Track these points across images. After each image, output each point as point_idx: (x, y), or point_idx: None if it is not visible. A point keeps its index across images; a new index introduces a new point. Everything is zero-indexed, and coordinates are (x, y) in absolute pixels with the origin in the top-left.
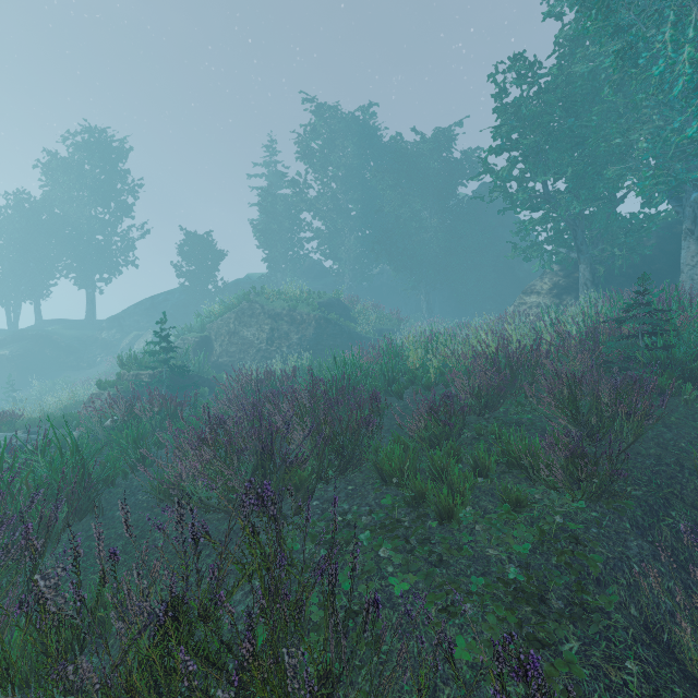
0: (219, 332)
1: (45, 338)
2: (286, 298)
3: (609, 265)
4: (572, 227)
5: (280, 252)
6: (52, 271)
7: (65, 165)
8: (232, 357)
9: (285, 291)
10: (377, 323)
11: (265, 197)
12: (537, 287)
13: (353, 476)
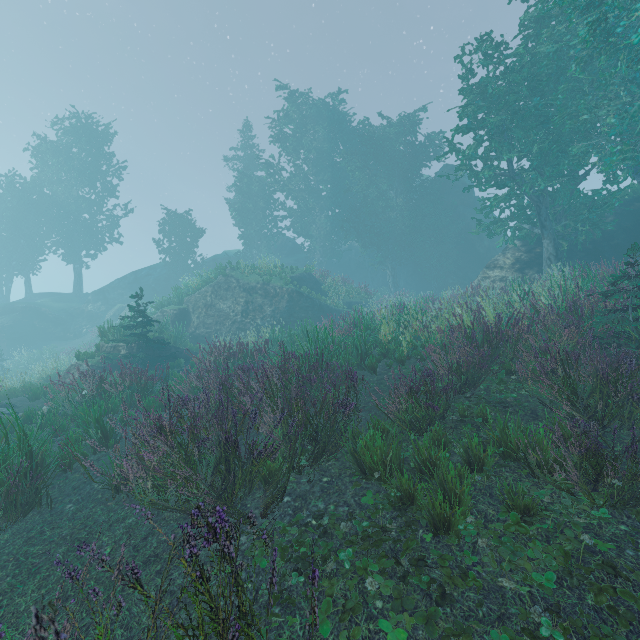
0: (197, 304)
1: (34, 310)
2: (260, 272)
3: (571, 240)
4: (535, 203)
5: (255, 230)
6: (42, 247)
7: (54, 148)
8: (209, 328)
9: (259, 266)
10: (347, 296)
11: (241, 179)
12: (499, 262)
13: (329, 464)
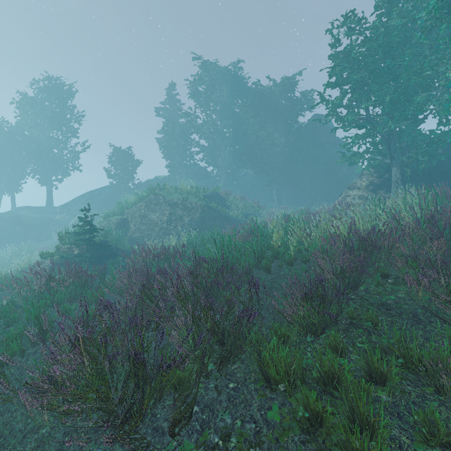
0: (134, 215)
1: (16, 219)
2: (180, 192)
3: (413, 168)
4: (386, 140)
5: (178, 161)
6: (23, 173)
7: (32, 102)
8: (143, 233)
9: (180, 187)
10: (244, 209)
11: (167, 124)
12: (357, 184)
13: (234, 366)
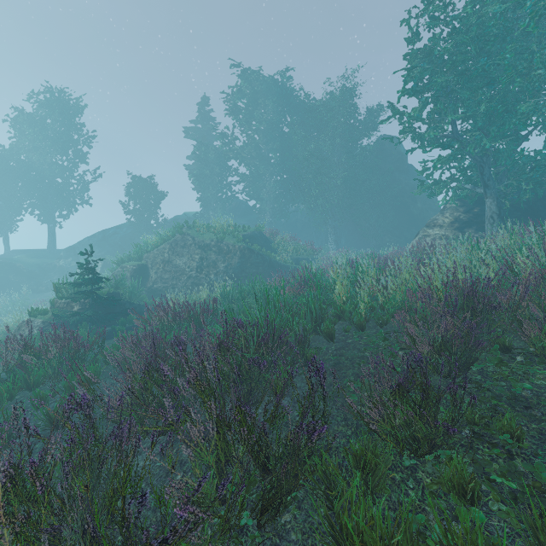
0: (155, 260)
1: (9, 265)
2: (214, 231)
3: (514, 199)
4: (479, 163)
5: (212, 193)
6: (19, 208)
7: (30, 119)
8: (166, 283)
9: (213, 225)
10: (294, 253)
11: (199, 147)
12: (439, 221)
13: (285, 515)
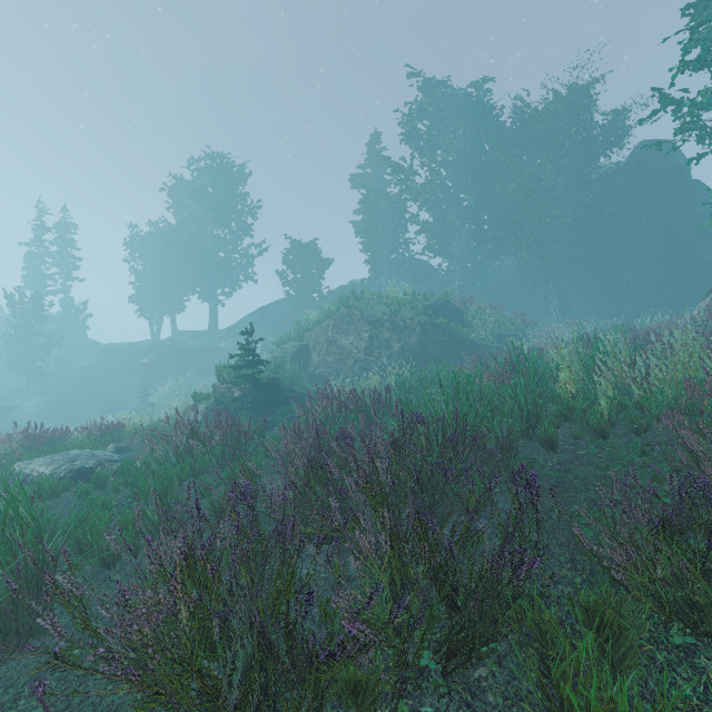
0: (317, 340)
1: (176, 348)
2: (387, 301)
3: None
4: None
5: (384, 254)
6: (184, 287)
7: (194, 191)
8: (329, 367)
9: (386, 294)
10: (496, 327)
11: (368, 198)
12: None
13: (480, 669)
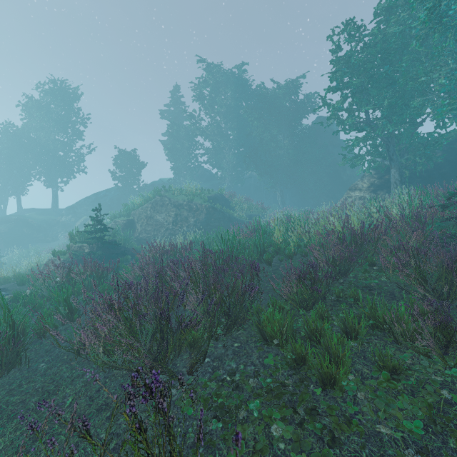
0: (140, 216)
1: (23, 221)
2: (186, 193)
3: (412, 169)
4: (385, 143)
5: (182, 163)
6: (29, 176)
7: (38, 104)
8: (149, 234)
9: (185, 189)
10: (248, 210)
11: (172, 126)
12: (359, 185)
13: (238, 333)
